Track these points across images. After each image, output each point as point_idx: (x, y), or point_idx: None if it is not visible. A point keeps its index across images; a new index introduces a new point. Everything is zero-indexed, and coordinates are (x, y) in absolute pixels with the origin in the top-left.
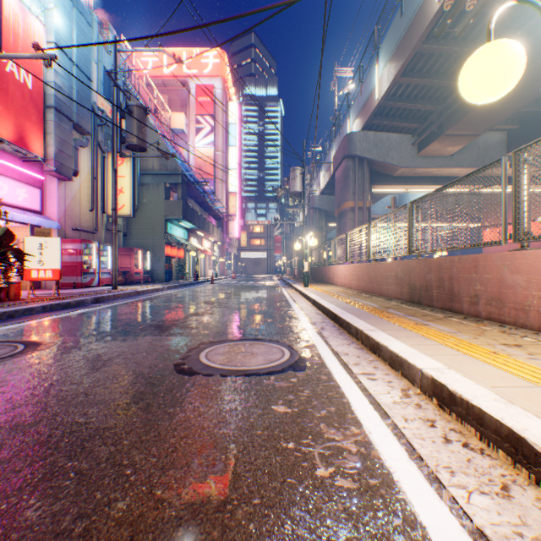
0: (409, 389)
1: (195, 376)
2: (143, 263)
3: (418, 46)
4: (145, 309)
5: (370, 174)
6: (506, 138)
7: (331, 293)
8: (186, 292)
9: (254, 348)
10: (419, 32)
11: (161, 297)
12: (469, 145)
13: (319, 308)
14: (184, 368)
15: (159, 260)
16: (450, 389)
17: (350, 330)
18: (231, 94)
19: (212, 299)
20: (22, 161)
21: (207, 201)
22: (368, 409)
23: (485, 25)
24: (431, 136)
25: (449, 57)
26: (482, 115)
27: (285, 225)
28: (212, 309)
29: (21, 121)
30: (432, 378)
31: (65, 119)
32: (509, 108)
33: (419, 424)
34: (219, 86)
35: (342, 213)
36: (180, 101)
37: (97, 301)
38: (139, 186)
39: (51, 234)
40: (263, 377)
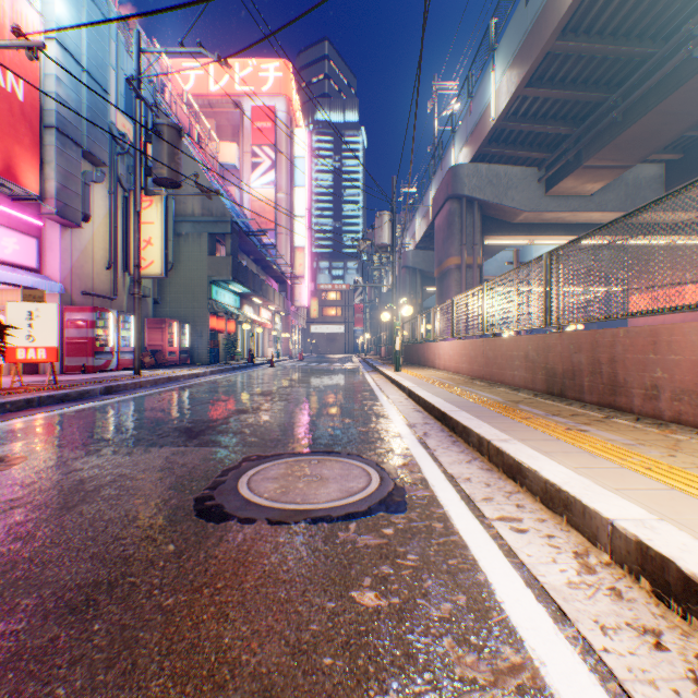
0: (588, 553)
1: (225, 523)
2: (179, 339)
3: (551, 44)
4: (174, 404)
5: (482, 221)
6: (664, 172)
7: (433, 380)
8: (235, 379)
9: (325, 469)
10: (553, 24)
11: (200, 386)
12: (615, 182)
13: (417, 403)
14: (210, 508)
15: (201, 336)
16: (685, 570)
17: (468, 439)
18: (297, 118)
19: (269, 388)
20: (11, 199)
21: (266, 258)
22: (525, 600)
23: (643, 14)
24: (564, 169)
25: (591, 59)
26: (635, 139)
27: (368, 289)
28: (267, 404)
29: (8, 144)
30: (639, 541)
31: (71, 144)
32: (672, 129)
33: (633, 642)
34: (282, 108)
35: (445, 273)
36: (231, 127)
37: (109, 391)
38: (175, 237)
39: (44, 299)
40: (337, 525)
